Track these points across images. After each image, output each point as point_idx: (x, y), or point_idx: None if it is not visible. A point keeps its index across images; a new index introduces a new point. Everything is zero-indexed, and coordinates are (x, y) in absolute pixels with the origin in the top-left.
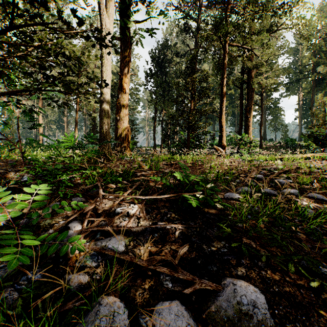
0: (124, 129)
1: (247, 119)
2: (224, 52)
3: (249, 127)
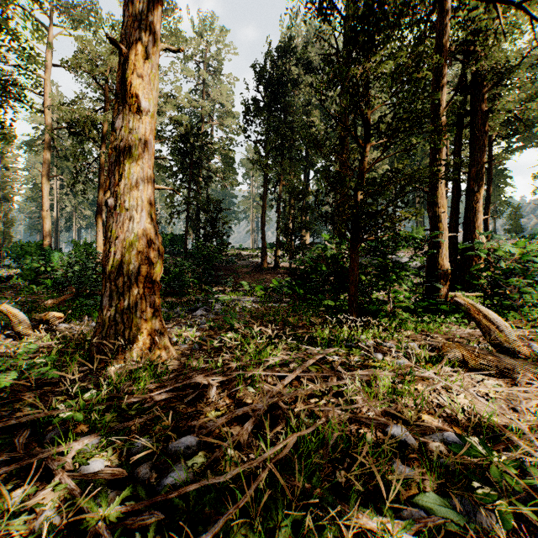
0: (132, 241)
1: (470, 195)
2: (443, 16)
3: (477, 214)
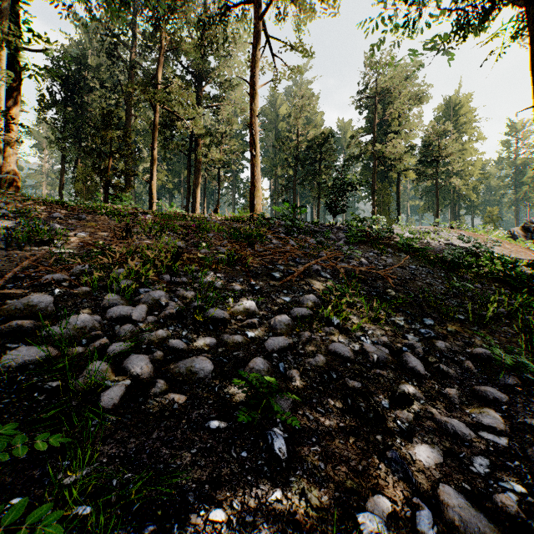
0: (12, 173)
1: (194, 193)
2: (154, 112)
3: (196, 202)
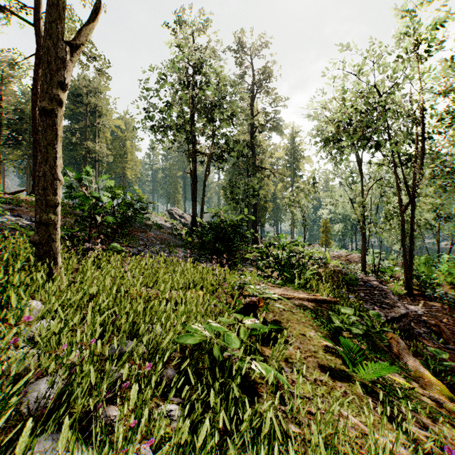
0: None
1: None
2: None
3: None
